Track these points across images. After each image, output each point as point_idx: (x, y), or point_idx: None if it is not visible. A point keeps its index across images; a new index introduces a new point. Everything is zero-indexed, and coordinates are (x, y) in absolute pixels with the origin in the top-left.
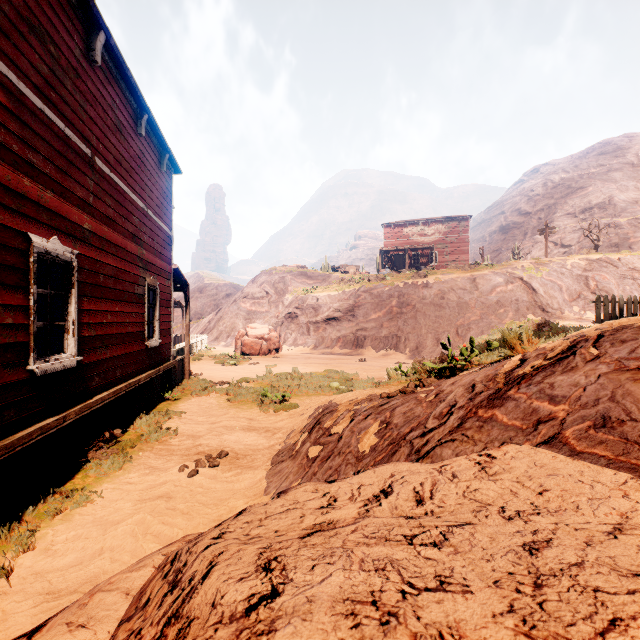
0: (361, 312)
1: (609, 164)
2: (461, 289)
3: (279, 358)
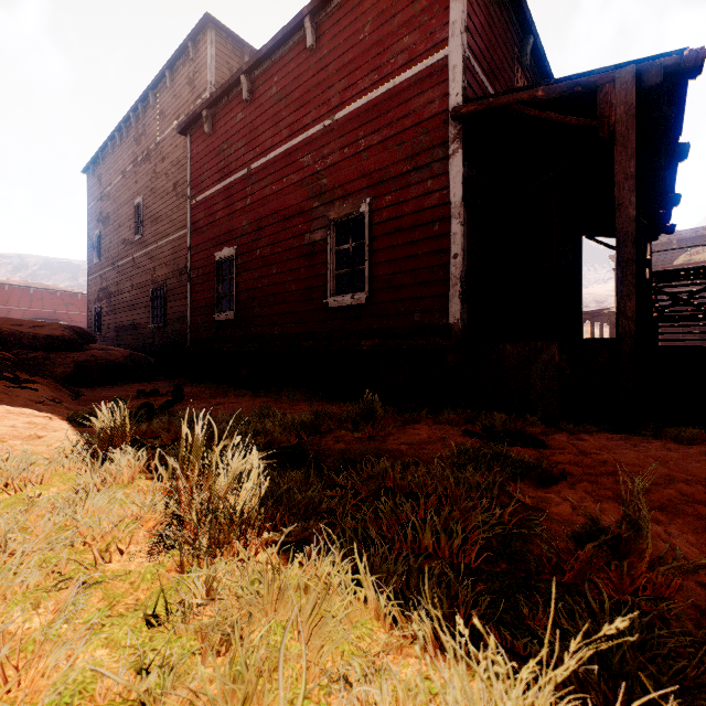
0: None
1: None
2: None
3: None
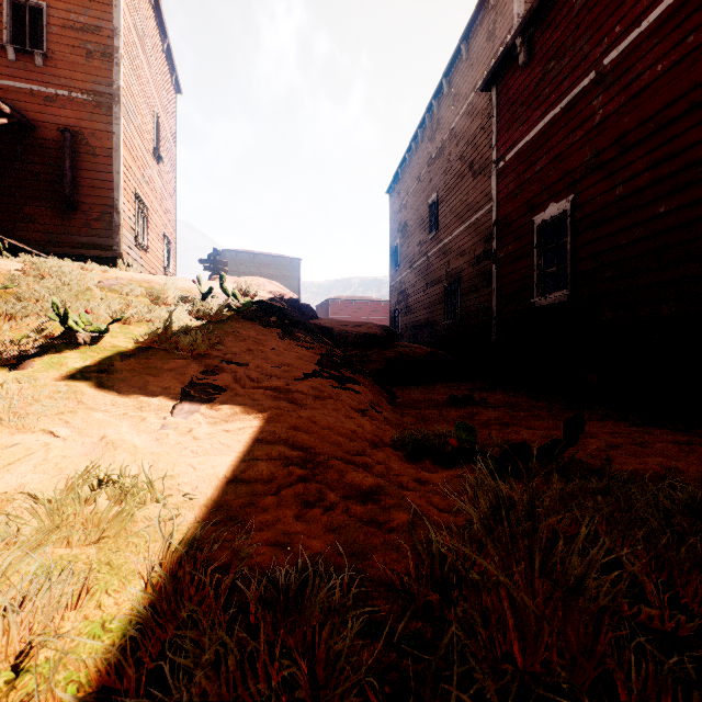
0: None
1: None
2: None
3: None
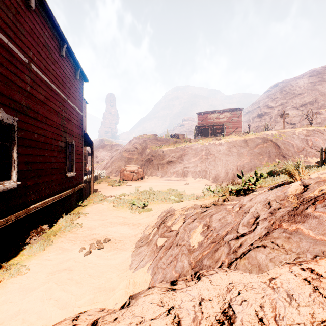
0: (186, 158)
1: (315, 81)
2: (239, 146)
3: (142, 182)
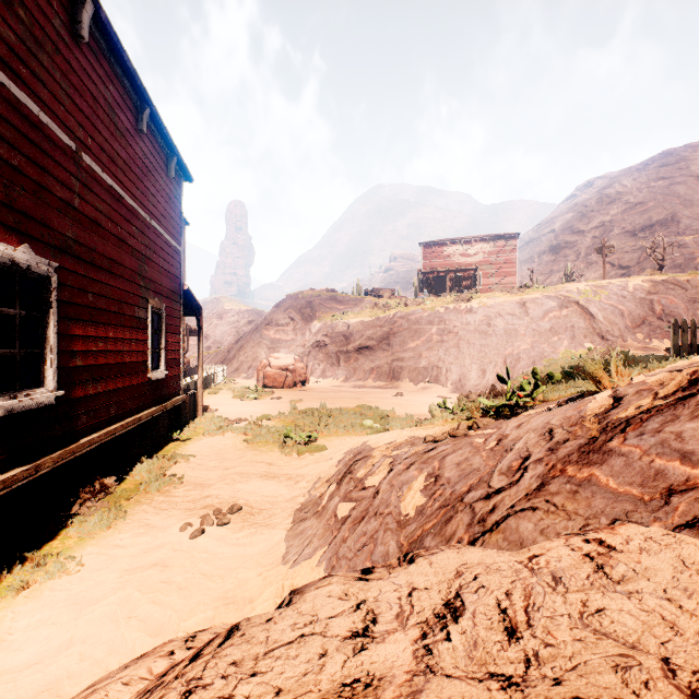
0: (397, 340)
1: (671, 177)
2: (509, 314)
3: (305, 392)
